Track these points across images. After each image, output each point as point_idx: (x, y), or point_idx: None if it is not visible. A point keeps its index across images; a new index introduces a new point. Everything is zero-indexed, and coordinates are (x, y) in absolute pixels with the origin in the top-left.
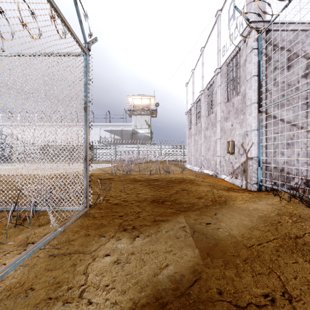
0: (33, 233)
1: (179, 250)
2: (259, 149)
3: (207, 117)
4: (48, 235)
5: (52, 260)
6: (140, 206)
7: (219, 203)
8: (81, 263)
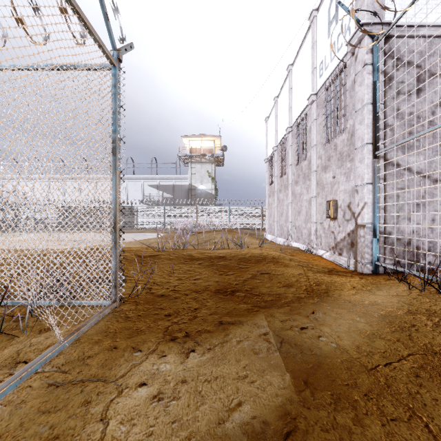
0: (28, 345)
1: (260, 375)
2: (375, 212)
3: (297, 166)
4: (50, 350)
5: (51, 393)
6: (198, 299)
7: (318, 294)
8: (98, 400)
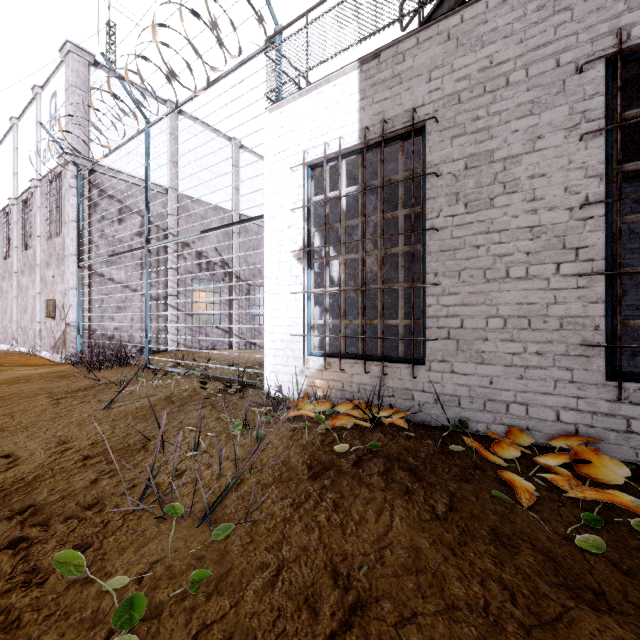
0: None
1: None
2: (79, 313)
3: (23, 252)
4: None
5: None
6: None
7: None
8: None
